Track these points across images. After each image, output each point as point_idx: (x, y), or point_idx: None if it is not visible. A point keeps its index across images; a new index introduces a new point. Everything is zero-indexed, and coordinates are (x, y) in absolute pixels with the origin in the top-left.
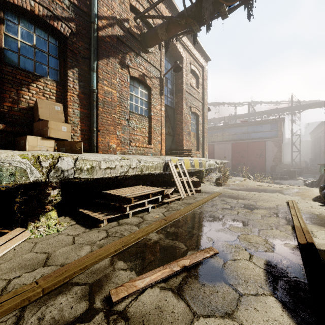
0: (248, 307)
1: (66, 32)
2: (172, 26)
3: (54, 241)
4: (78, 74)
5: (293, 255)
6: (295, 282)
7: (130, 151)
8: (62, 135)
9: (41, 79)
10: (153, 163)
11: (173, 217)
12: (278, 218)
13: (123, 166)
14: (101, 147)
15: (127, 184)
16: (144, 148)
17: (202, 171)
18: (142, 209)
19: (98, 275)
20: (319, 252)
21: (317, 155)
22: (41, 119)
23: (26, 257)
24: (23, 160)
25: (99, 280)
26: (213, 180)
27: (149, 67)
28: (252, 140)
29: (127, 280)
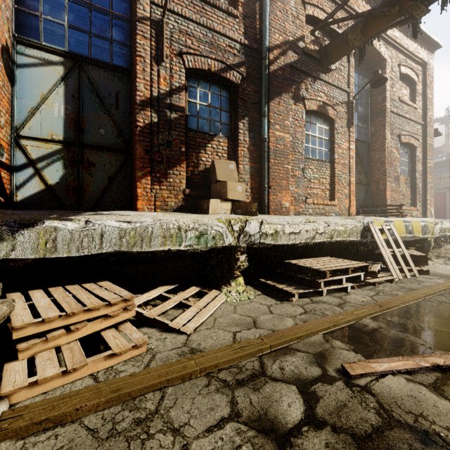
0: None
1: (237, 80)
2: (372, 22)
3: (251, 307)
4: (248, 124)
5: None
6: None
7: (305, 211)
8: (237, 196)
9: (215, 138)
10: (346, 227)
11: (392, 303)
12: None
13: (309, 231)
14: (272, 207)
15: (307, 253)
16: (324, 205)
17: (428, 241)
18: (336, 288)
19: (317, 348)
20: None
21: None
22: (219, 181)
23: (234, 317)
24: (220, 224)
25: (320, 353)
26: (449, 255)
27: (331, 91)
28: None
29: (356, 360)
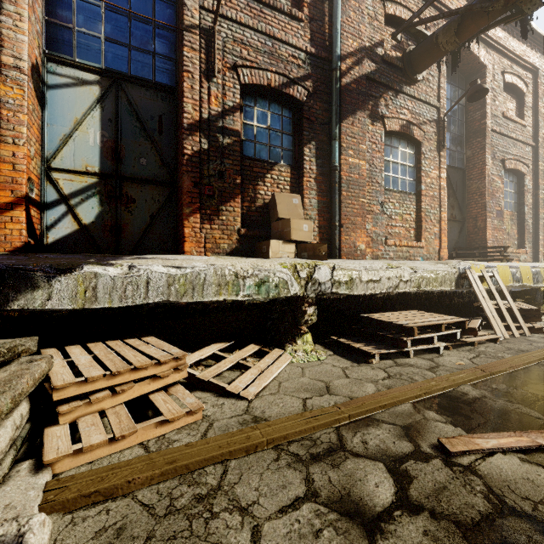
0: None
1: (302, 97)
2: (470, 20)
3: (322, 370)
4: (315, 149)
5: None
6: None
7: (385, 254)
8: (303, 237)
9: (276, 167)
10: (437, 273)
11: (497, 368)
12: None
13: (391, 279)
14: (344, 250)
15: (389, 306)
16: (408, 247)
17: (541, 291)
18: (426, 349)
19: (405, 419)
20: None
21: None
22: (280, 218)
23: (303, 380)
24: (284, 270)
25: (410, 425)
26: None
27: (417, 107)
28: None
29: (456, 435)
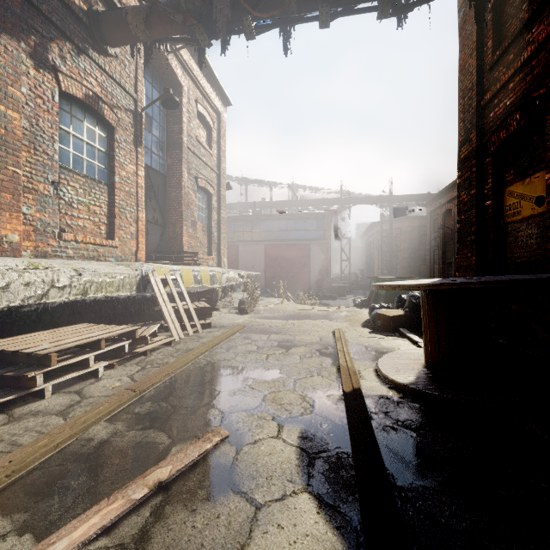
0: (268, 527)
1: None
2: (158, 18)
3: None
4: None
5: (336, 413)
6: (337, 456)
7: (60, 251)
8: None
9: None
10: (113, 276)
11: (152, 380)
12: (321, 358)
13: (33, 284)
14: None
15: (48, 322)
16: (97, 245)
17: (216, 291)
18: (83, 375)
19: None
20: (366, 400)
21: (367, 266)
22: None
23: None
24: None
25: None
26: (235, 304)
27: (110, 84)
28: (293, 242)
29: None
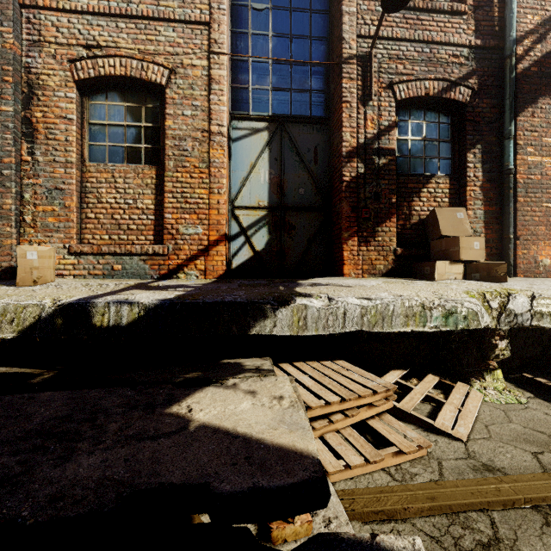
0: None
1: (465, 98)
2: None
3: (532, 417)
4: (481, 153)
5: None
6: None
7: None
8: (473, 256)
9: (432, 179)
10: None
11: None
12: None
13: None
14: (521, 266)
15: None
16: None
17: None
18: None
19: None
20: None
21: None
22: (443, 236)
23: (515, 428)
24: (472, 300)
25: None
26: None
27: None
28: None
29: None
